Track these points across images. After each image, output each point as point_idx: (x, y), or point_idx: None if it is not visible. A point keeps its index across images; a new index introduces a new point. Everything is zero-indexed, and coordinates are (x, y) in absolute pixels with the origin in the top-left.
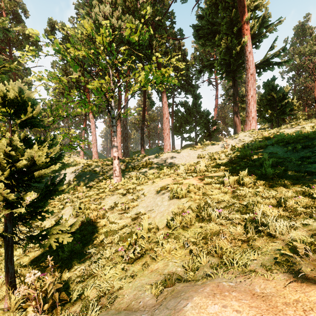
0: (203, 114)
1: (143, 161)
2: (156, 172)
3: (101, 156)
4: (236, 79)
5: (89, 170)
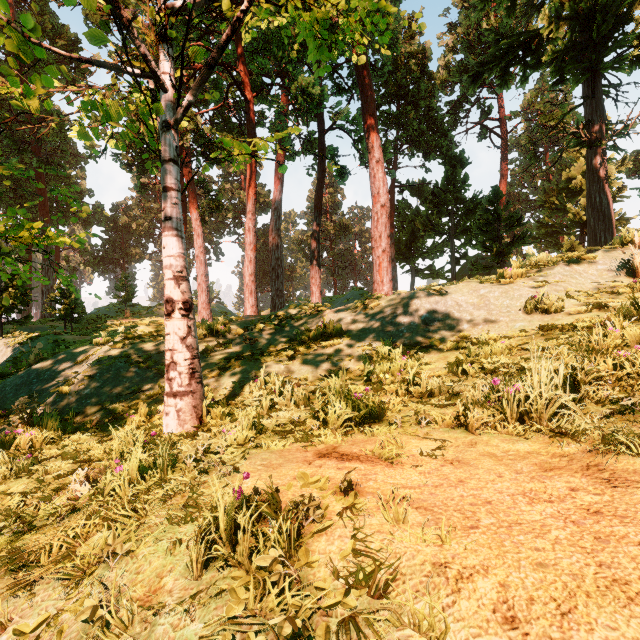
0: (472, 206)
1: (312, 324)
2: (359, 366)
3: (227, 314)
4: (602, 71)
5: (126, 356)
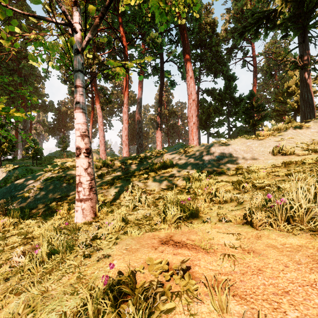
0: (239, 101)
1: (157, 161)
2: (182, 183)
3: (114, 156)
4: (309, 29)
5: (60, 177)
